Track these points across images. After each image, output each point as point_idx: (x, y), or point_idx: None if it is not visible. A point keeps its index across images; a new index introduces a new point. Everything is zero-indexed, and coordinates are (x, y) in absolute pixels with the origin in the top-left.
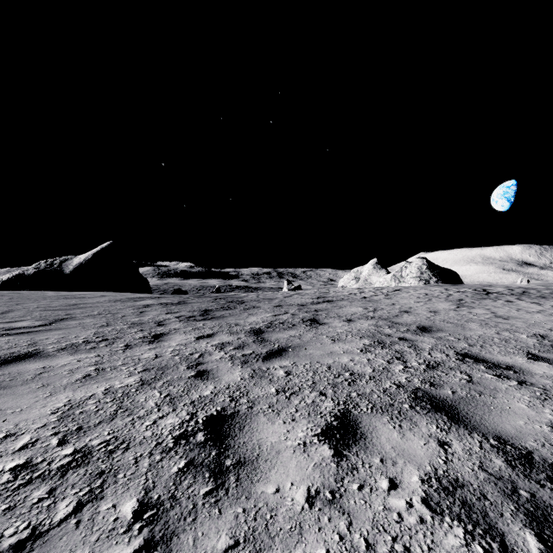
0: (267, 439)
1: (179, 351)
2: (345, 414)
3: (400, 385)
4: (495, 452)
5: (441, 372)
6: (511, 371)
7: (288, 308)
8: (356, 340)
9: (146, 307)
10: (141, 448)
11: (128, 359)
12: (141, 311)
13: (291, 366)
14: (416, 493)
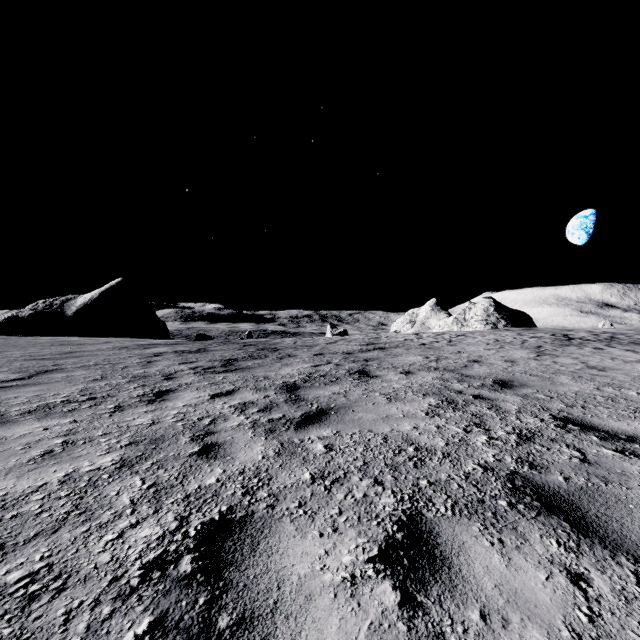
0: (292, 569)
1: (184, 414)
2: (413, 518)
3: (488, 467)
4: None
5: (540, 446)
6: (637, 445)
7: (331, 356)
8: (418, 399)
9: (157, 355)
10: (84, 588)
11: (113, 426)
12: (149, 361)
13: (334, 437)
14: None
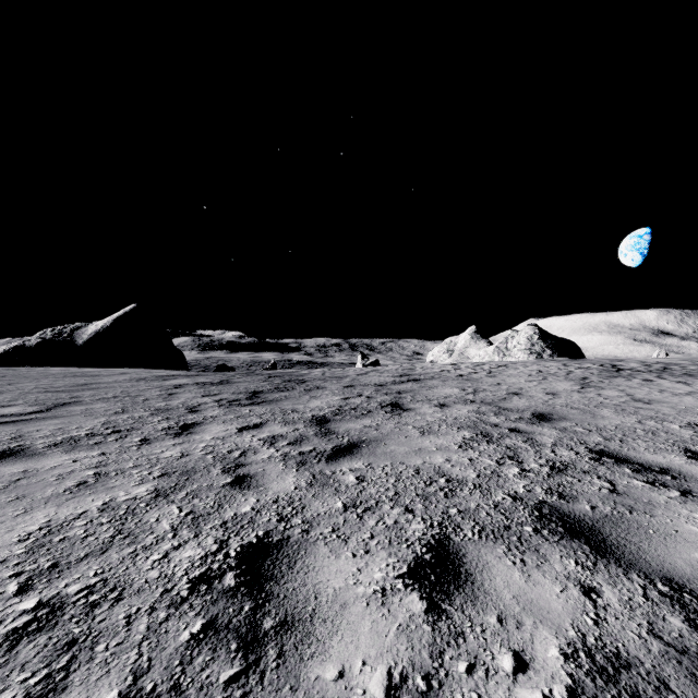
0: (328, 583)
1: (213, 447)
2: (441, 542)
3: (517, 497)
4: (668, 605)
5: (571, 478)
6: (669, 477)
7: (362, 388)
8: (452, 432)
9: (177, 387)
10: (139, 598)
11: (142, 458)
12: (170, 393)
13: (365, 469)
14: (557, 680)
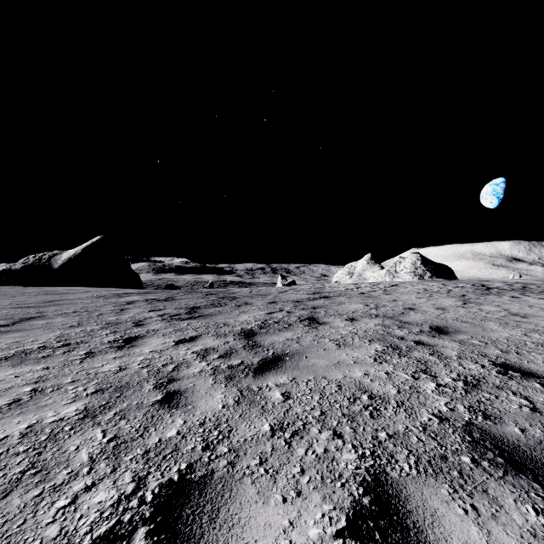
0: None
1: (150, 360)
2: (378, 478)
3: (443, 418)
4: None
5: (488, 394)
6: None
7: (283, 304)
8: (365, 345)
9: (129, 303)
10: None
11: (82, 373)
12: (122, 308)
13: (290, 384)
14: None
